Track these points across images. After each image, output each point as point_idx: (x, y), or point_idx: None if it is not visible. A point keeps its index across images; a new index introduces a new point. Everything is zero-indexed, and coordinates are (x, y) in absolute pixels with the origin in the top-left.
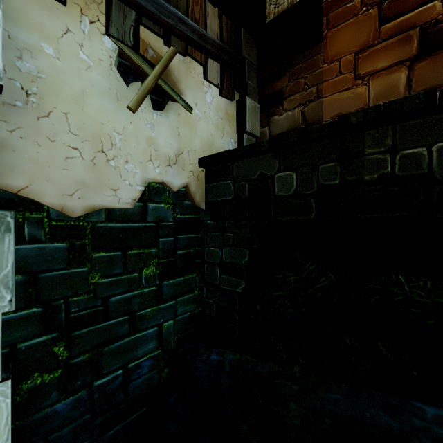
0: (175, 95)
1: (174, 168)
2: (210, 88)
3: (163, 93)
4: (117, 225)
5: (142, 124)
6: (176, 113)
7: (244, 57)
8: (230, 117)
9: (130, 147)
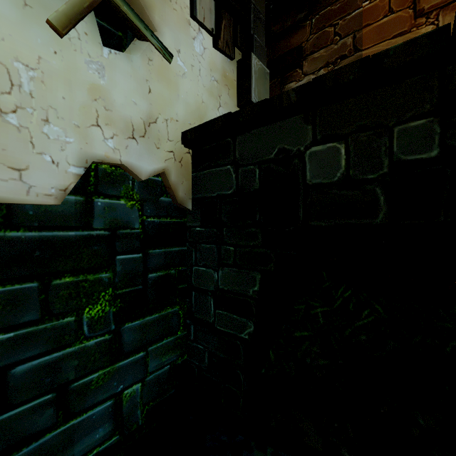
0: (143, 28)
1: (141, 143)
2: (201, 34)
3: (122, 21)
4: (28, 234)
5: (81, 60)
6: (146, 56)
7: (249, 0)
8: (229, 82)
9: (54, 95)
